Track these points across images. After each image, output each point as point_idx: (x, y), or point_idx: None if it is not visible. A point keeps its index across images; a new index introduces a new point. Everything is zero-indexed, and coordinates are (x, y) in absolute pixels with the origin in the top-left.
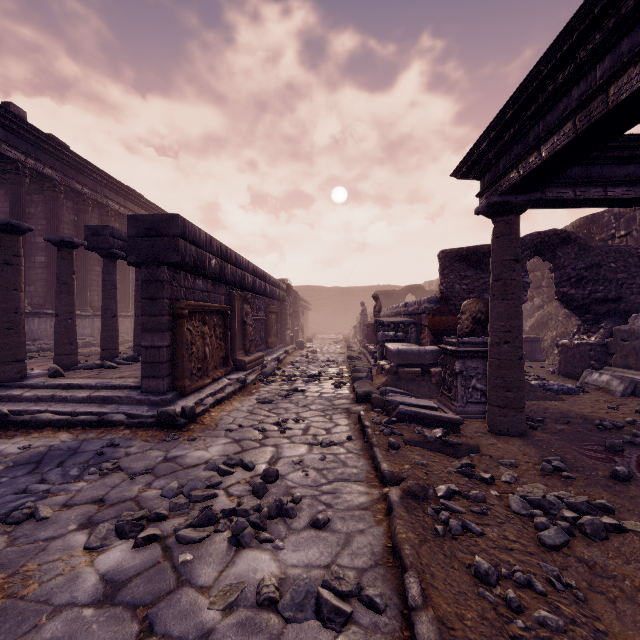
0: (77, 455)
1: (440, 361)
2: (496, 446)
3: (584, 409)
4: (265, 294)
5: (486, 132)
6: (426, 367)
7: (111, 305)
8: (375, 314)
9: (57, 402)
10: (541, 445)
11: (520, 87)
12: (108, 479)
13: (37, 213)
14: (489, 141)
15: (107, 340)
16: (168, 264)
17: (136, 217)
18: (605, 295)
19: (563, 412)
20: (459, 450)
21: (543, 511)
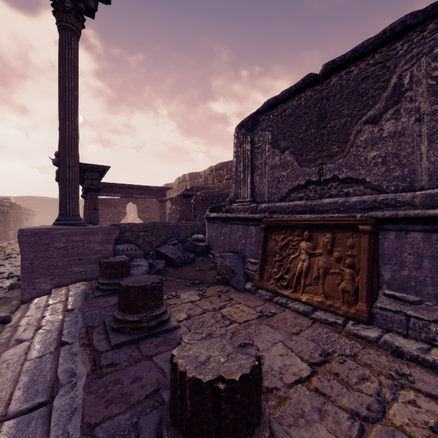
0: None
1: None
2: None
3: None
4: None
5: None
6: None
7: None
8: None
9: None
10: None
11: None
12: None
13: None
14: None
15: None
16: None
17: None
18: (150, 217)
19: None
20: None
21: None
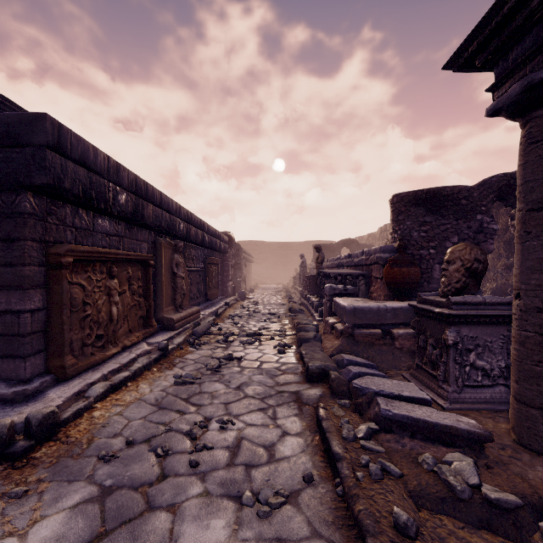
0: None
1: (414, 324)
2: None
3: None
4: (203, 244)
5: None
6: (386, 328)
7: None
8: (318, 265)
9: None
10: None
11: None
12: None
13: None
14: None
15: None
16: (31, 188)
17: None
18: None
19: None
20: (520, 518)
21: None
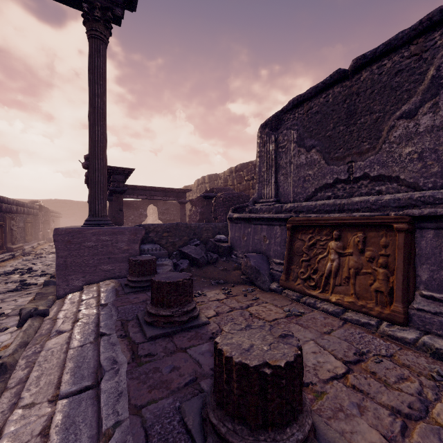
0: None
1: None
2: None
3: None
4: (24, 214)
5: None
6: None
7: None
8: None
9: None
10: None
11: None
12: None
13: None
14: None
15: None
16: None
17: None
18: (170, 218)
19: None
20: None
21: None
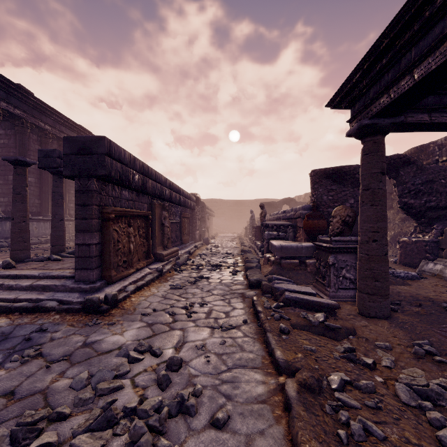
0: (7, 340)
1: (315, 255)
2: (368, 328)
3: (429, 293)
4: (180, 204)
5: (360, 63)
6: (302, 259)
7: (59, 211)
8: (261, 219)
9: (4, 290)
10: (406, 327)
11: (398, 15)
12: (26, 367)
13: (10, 143)
14: (362, 72)
15: (56, 238)
16: (96, 177)
17: (70, 138)
18: (437, 204)
19: (413, 295)
20: (339, 333)
21: (431, 402)
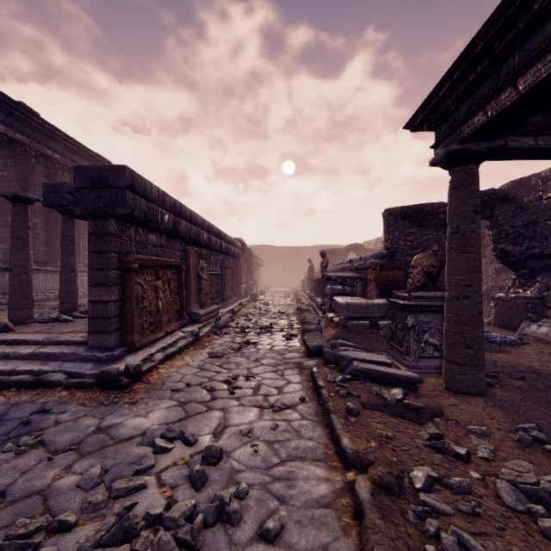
0: None
1: (390, 315)
2: (459, 408)
3: (533, 362)
4: (221, 251)
5: (449, 72)
6: (374, 320)
7: (69, 260)
8: (322, 269)
9: None
10: (507, 407)
11: (498, 9)
12: (22, 459)
13: (9, 176)
14: (451, 83)
15: (65, 294)
16: (115, 216)
17: (82, 168)
18: (541, 251)
19: (513, 366)
20: (422, 414)
21: (544, 505)
